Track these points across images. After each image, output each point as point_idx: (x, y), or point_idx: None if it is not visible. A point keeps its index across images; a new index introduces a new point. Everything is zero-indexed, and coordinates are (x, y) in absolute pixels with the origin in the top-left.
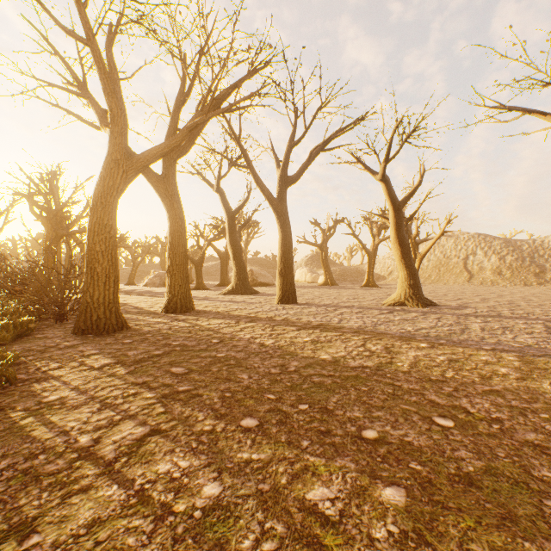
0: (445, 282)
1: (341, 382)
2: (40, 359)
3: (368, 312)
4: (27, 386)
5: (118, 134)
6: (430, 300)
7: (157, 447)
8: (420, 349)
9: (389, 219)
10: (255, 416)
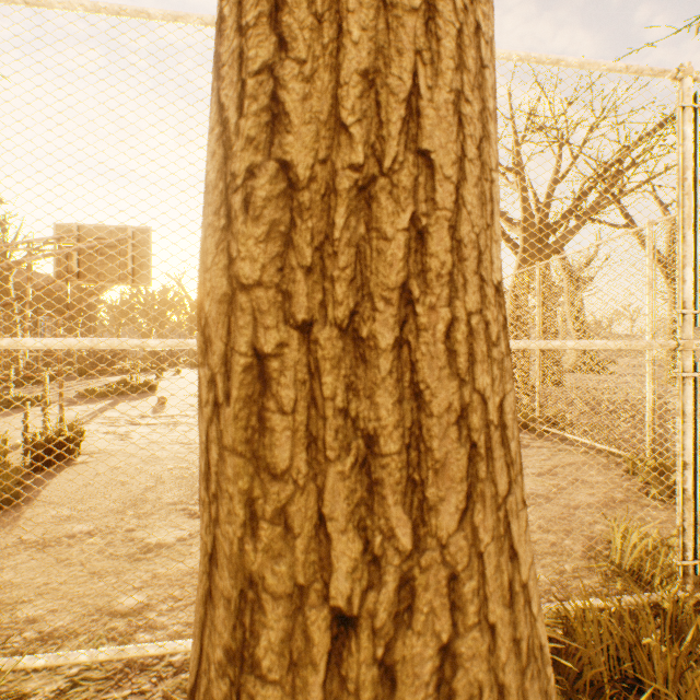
0: None
1: None
2: None
3: None
4: None
5: (530, 235)
6: None
7: None
8: None
9: None
10: None
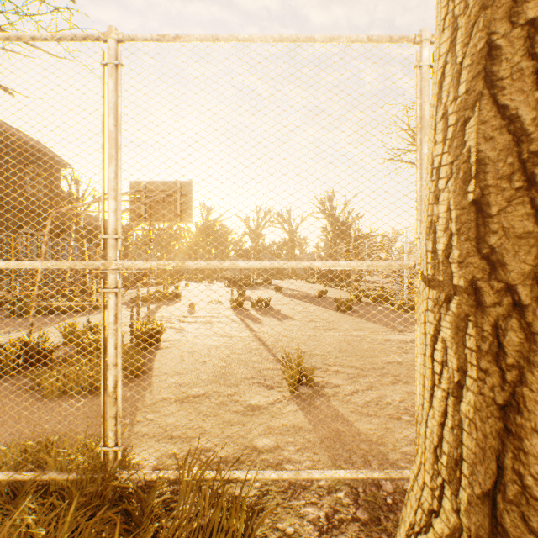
0: None
1: None
2: None
3: None
4: None
5: None
6: None
7: None
8: None
9: None
10: None
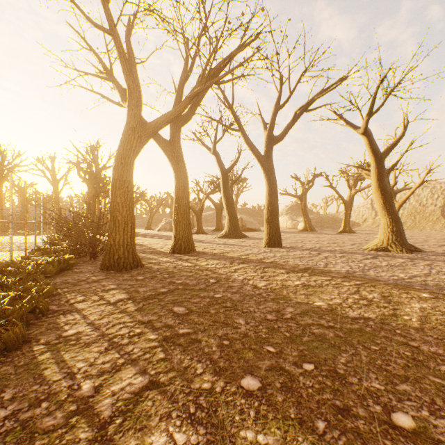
0: (421, 229)
1: (344, 337)
2: (71, 291)
3: (351, 256)
4: (54, 318)
5: (134, 106)
6: (414, 246)
7: (153, 406)
8: (424, 300)
9: (370, 170)
10: (256, 374)
